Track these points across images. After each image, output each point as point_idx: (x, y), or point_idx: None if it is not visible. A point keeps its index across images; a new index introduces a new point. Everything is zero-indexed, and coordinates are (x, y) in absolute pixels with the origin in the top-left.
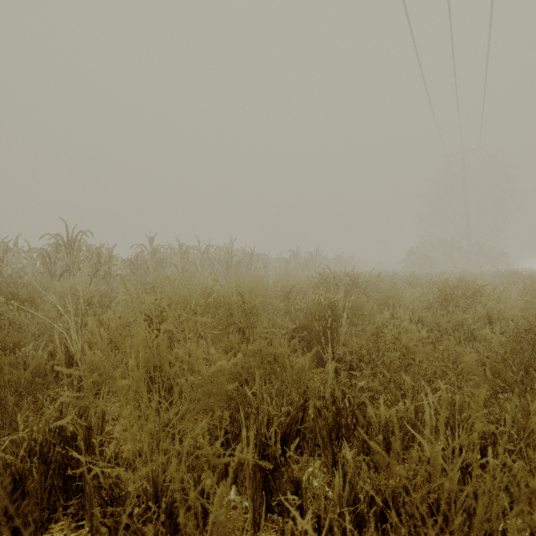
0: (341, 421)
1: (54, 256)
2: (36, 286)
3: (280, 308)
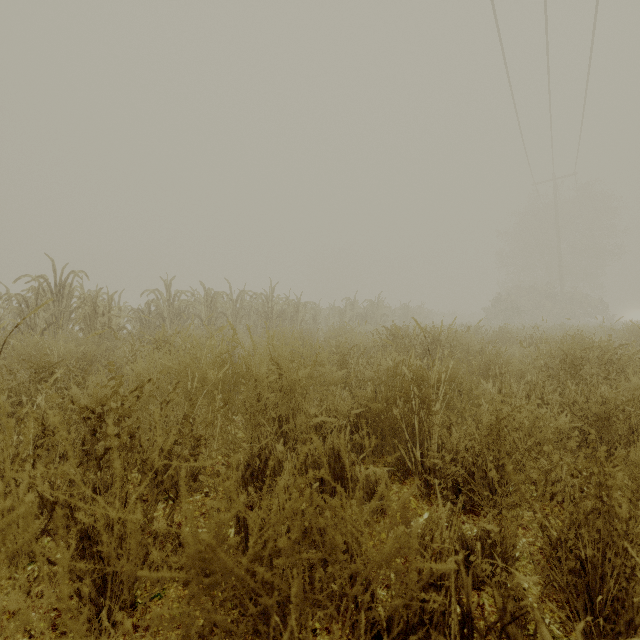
0: None
1: (34, 305)
2: None
3: (337, 380)
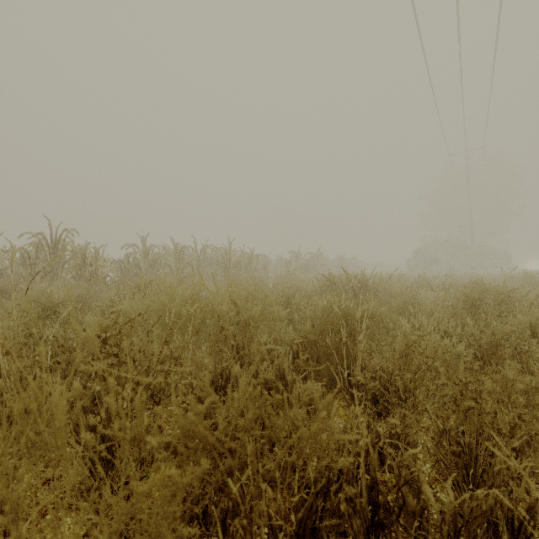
0: (377, 500)
1: (35, 257)
2: (7, 290)
3: (283, 317)
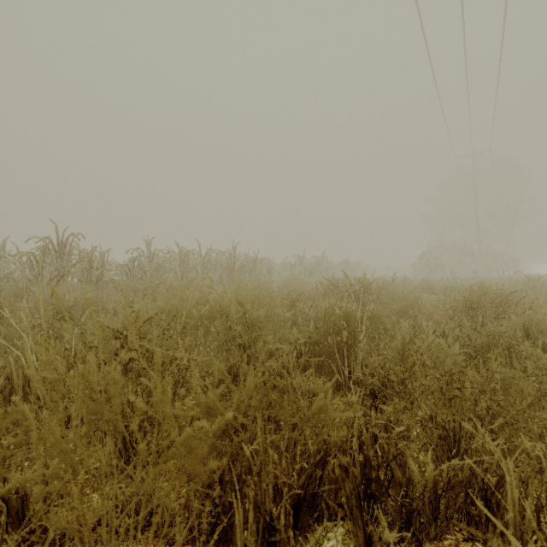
0: (370, 474)
1: (42, 261)
2: (17, 293)
3: (287, 319)
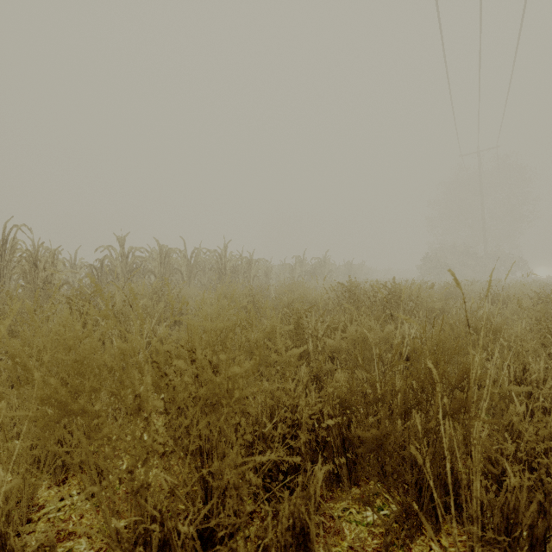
0: None
1: None
2: None
3: (294, 361)
